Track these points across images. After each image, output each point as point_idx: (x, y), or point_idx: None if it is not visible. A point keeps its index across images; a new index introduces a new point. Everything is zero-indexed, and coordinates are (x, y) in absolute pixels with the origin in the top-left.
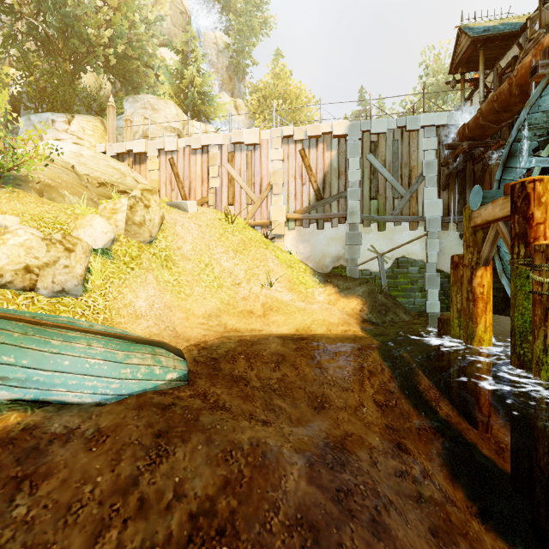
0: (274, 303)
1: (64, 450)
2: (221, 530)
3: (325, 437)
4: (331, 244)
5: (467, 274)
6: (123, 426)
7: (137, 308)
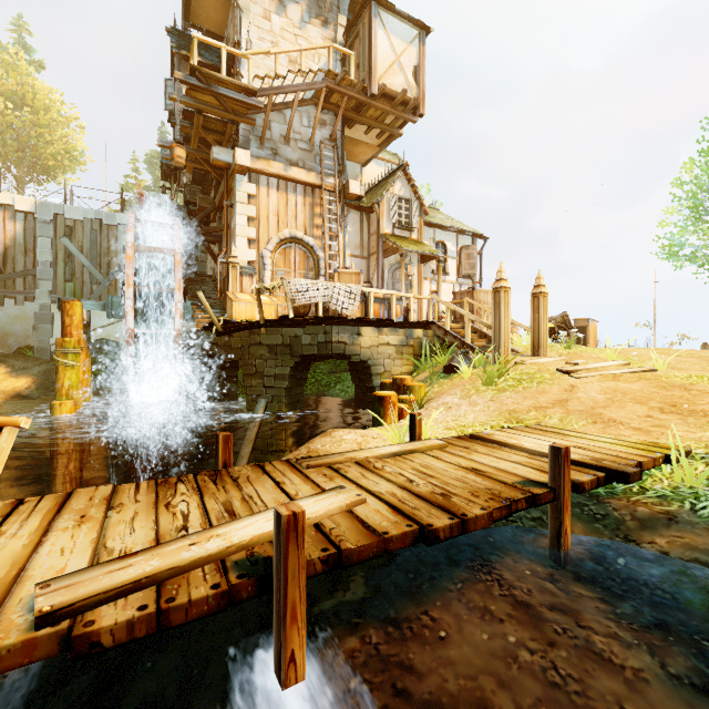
0: None
1: None
2: None
3: None
4: (16, 322)
5: None
6: None
7: None
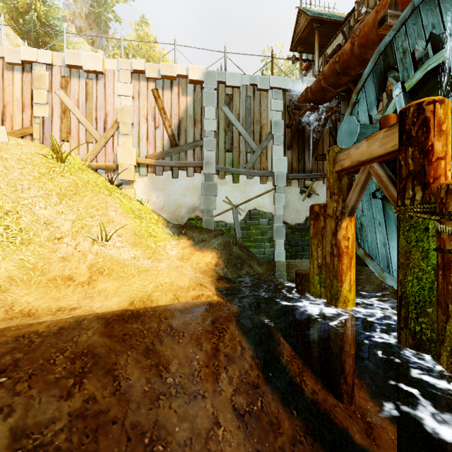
0: (107, 263)
1: None
2: None
3: None
4: (187, 193)
5: (332, 225)
6: None
7: None
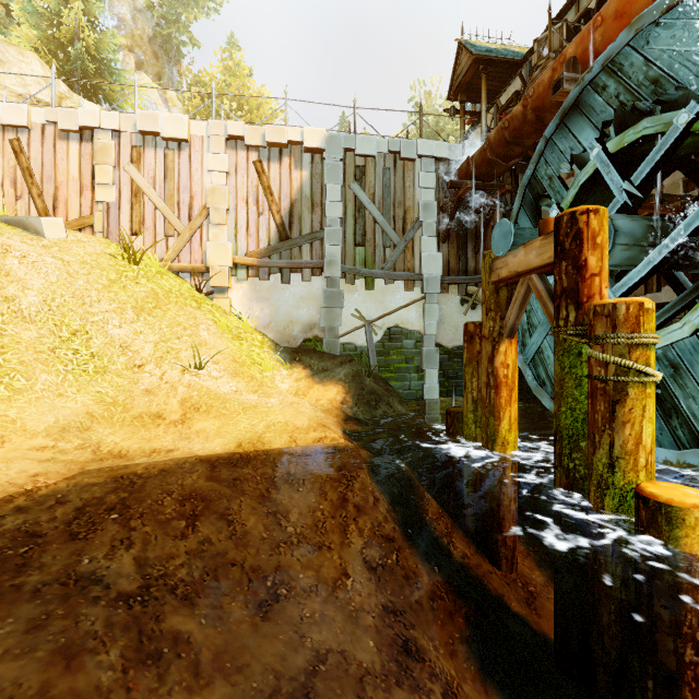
0: (204, 398)
1: None
2: None
3: (273, 689)
4: (301, 305)
5: (488, 349)
6: None
7: None
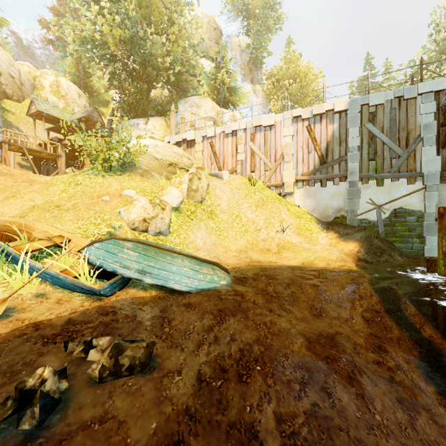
0: (286, 244)
1: (178, 310)
2: (256, 359)
3: (320, 331)
4: (333, 198)
5: None
6: (202, 304)
7: (197, 244)
